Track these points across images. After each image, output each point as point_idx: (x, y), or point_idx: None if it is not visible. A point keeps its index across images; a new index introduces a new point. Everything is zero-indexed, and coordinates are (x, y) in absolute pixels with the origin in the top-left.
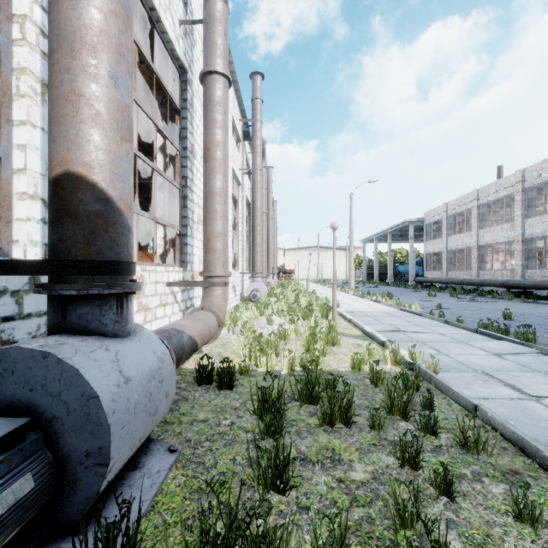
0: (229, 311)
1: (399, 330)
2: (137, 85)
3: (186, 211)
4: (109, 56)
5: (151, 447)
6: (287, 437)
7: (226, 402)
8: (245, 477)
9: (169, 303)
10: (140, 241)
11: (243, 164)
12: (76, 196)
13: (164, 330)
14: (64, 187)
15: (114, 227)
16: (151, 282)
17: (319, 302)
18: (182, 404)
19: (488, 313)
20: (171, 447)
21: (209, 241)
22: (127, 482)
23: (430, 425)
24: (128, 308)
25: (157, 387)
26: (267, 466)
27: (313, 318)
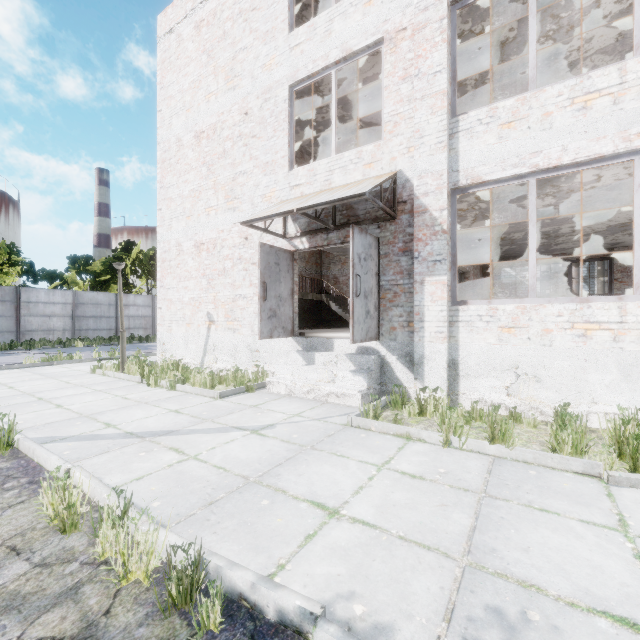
0: None
1: None
2: None
3: None
4: None
5: None
6: None
7: None
8: None
9: None
10: None
11: None
12: None
13: None
14: None
15: None
16: None
17: None
18: None
19: None
20: None
21: None
22: None
23: None
24: None
25: None
26: None
27: None
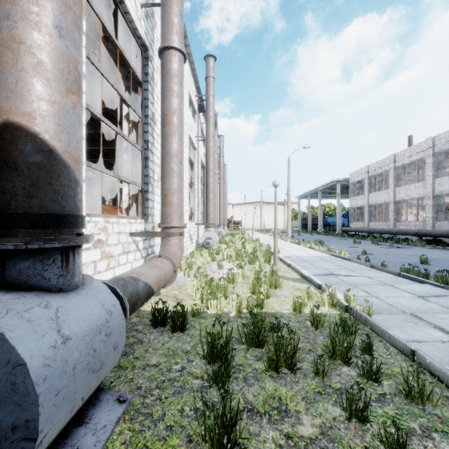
0: (186, 256)
1: (332, 274)
2: (108, 65)
3: (147, 170)
4: (52, 5)
5: (100, 397)
6: (234, 384)
7: (178, 345)
8: (192, 432)
9: (132, 251)
10: (114, 198)
11: (198, 133)
12: (16, 147)
13: (120, 279)
14: (3, 138)
15: (58, 179)
16: (114, 233)
17: (262, 249)
18: (137, 347)
19: (406, 258)
20: (120, 397)
21: (166, 197)
22: (70, 441)
23: (372, 372)
24: (74, 261)
25: (104, 341)
26: (214, 424)
27: (258, 263)
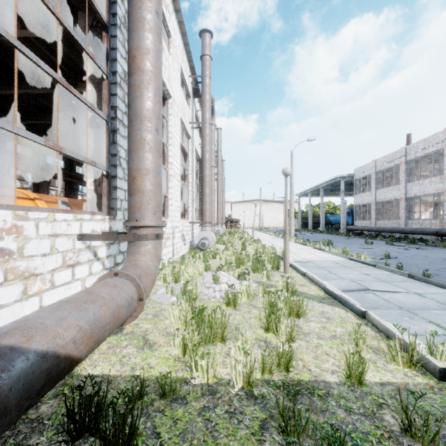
0: (177, 260)
1: (367, 289)
2: None
3: (115, 147)
4: None
5: None
6: None
7: None
8: None
9: (84, 262)
10: None
11: (193, 120)
12: None
13: None
14: None
15: None
16: (40, 236)
17: (266, 251)
18: None
19: (441, 263)
20: None
21: (134, 180)
22: None
23: None
24: None
25: None
26: None
27: (265, 272)
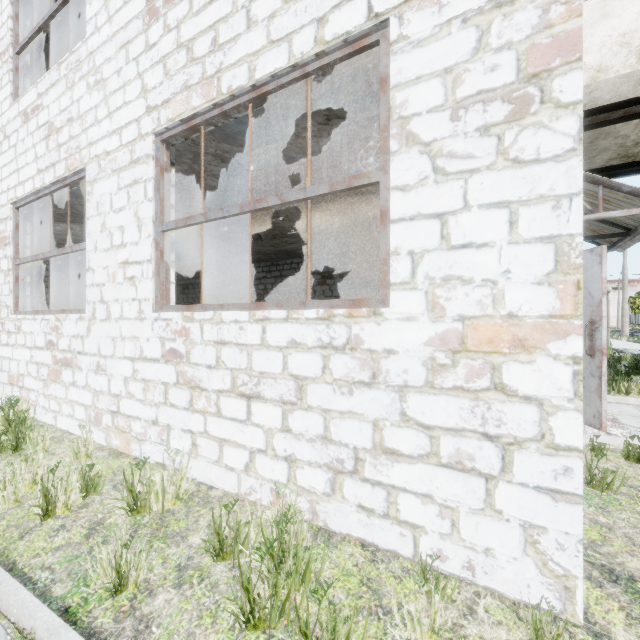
0: None
1: None
2: None
3: None
4: None
5: None
6: None
7: None
8: None
9: None
10: None
11: None
12: None
13: None
14: None
15: None
16: None
17: None
18: None
19: None
20: None
21: None
22: None
23: None
24: None
25: None
26: None
27: None
